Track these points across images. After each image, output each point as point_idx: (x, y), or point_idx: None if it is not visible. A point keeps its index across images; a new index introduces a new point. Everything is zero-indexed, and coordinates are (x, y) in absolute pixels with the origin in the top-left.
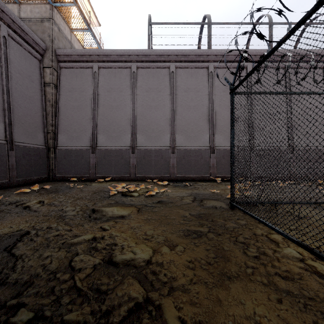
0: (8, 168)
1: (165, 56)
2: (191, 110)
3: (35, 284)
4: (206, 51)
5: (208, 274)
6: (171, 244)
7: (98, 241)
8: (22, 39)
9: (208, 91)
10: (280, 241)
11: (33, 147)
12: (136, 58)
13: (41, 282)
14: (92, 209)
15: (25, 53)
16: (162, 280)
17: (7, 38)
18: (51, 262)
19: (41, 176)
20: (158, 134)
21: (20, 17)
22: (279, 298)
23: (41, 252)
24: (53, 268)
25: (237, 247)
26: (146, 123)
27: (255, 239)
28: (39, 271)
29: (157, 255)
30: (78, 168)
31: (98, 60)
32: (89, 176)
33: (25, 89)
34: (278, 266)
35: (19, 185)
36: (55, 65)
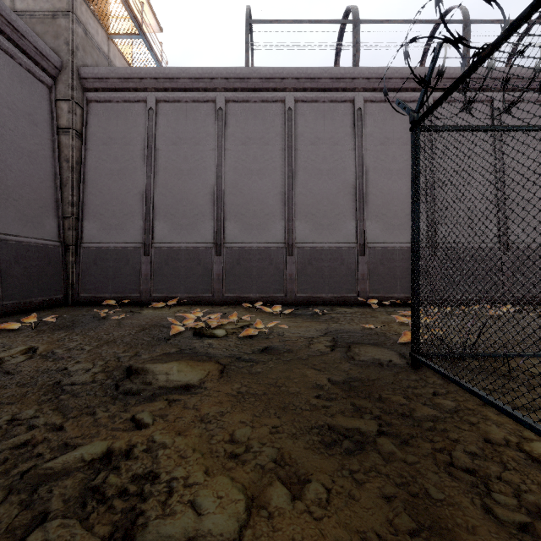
0: None
1: (276, 81)
2: (322, 177)
3: None
4: (350, 72)
5: None
6: (294, 474)
7: (115, 464)
8: (15, 45)
9: (354, 144)
10: None
11: (35, 244)
12: (224, 85)
13: None
14: (128, 369)
15: (20, 73)
16: None
17: None
18: None
19: (52, 297)
20: (264, 220)
21: (15, 10)
22: None
23: None
24: None
25: (463, 488)
26: (242, 200)
27: (497, 458)
28: None
29: (258, 523)
30: (120, 282)
31: (156, 87)
32: (140, 297)
33: (20, 138)
34: None
35: (8, 314)
36: (79, 95)
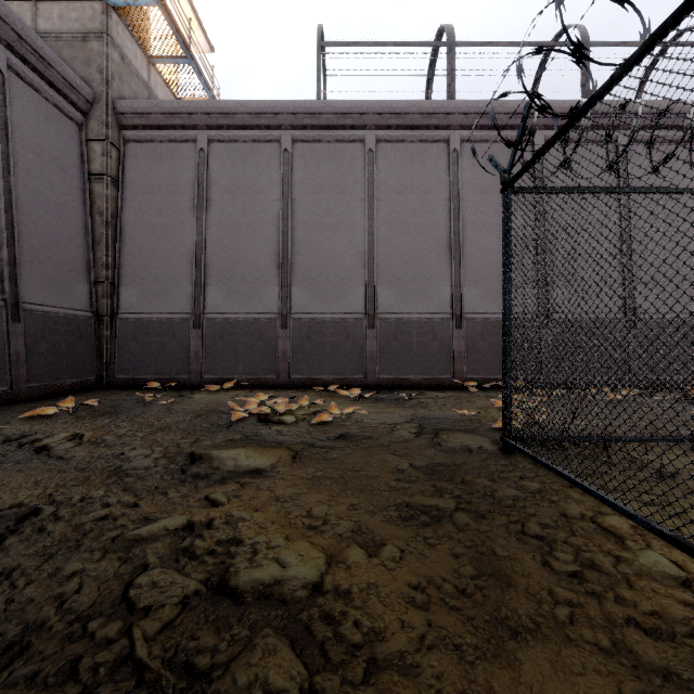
0: (9, 361)
1: (354, 117)
2: (410, 233)
3: (33, 650)
4: (444, 105)
5: (463, 623)
6: (371, 540)
7: (198, 532)
8: (40, 77)
9: (449, 193)
10: (627, 533)
11: (64, 315)
12: (291, 121)
13: (48, 644)
14: (191, 454)
15: (46, 109)
16: (349, 640)
17: (7, 74)
18: (80, 589)
19: (83, 379)
20: (340, 286)
21: (37, 31)
22: (648, 692)
23: (60, 562)
24: (83, 604)
25: (527, 548)
26: (313, 262)
27: (567, 527)
28: (47, 614)
29: (337, 571)
30: (165, 361)
31: (208, 124)
32: (189, 379)
33: (46, 188)
34: (632, 599)
35: (34, 398)
36: (115, 134)
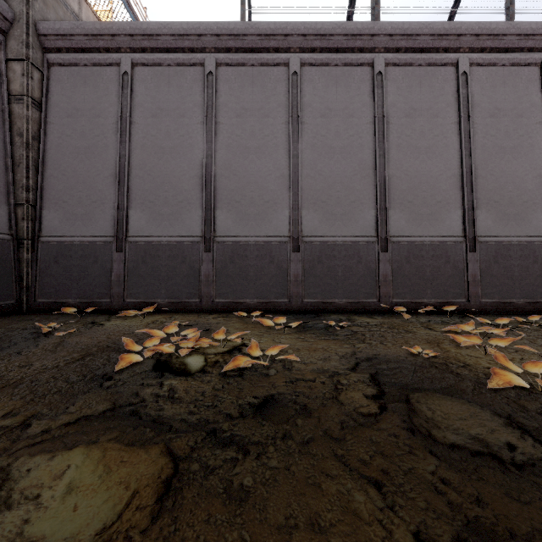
0: None
1: (278, 38)
2: (335, 156)
3: None
4: (369, 26)
5: None
6: None
7: None
8: None
9: (374, 116)
10: None
11: None
12: (215, 43)
13: None
14: None
15: None
16: None
17: None
18: None
19: None
20: (264, 209)
21: None
22: None
23: None
24: None
25: None
26: (237, 185)
27: None
28: None
29: None
30: (86, 285)
31: (131, 47)
32: (111, 303)
33: None
34: None
35: None
36: (37, 56)
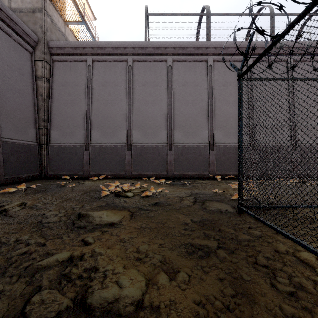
0: None
1: (162, 49)
2: (189, 104)
3: None
4: (205, 44)
5: None
6: (171, 268)
7: (74, 263)
8: (11, 29)
9: (207, 85)
10: (315, 264)
11: (23, 143)
12: (132, 51)
13: None
14: (78, 214)
15: (14, 45)
16: None
17: None
18: None
19: (32, 174)
20: (155, 130)
21: (11, 8)
22: None
23: None
24: None
25: (261, 275)
26: (142, 118)
27: (281, 260)
28: None
29: (152, 291)
30: (72, 166)
31: (92, 53)
32: (83, 174)
33: (14, 82)
34: None
35: (7, 184)
36: (48, 57)
